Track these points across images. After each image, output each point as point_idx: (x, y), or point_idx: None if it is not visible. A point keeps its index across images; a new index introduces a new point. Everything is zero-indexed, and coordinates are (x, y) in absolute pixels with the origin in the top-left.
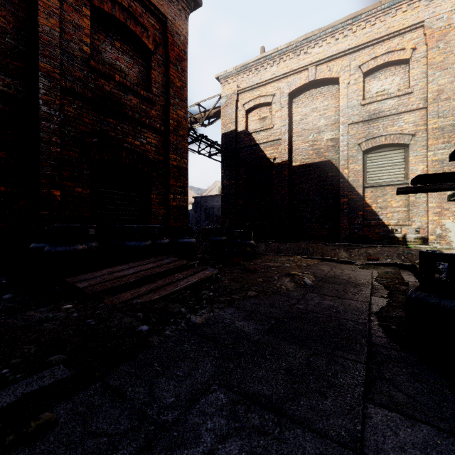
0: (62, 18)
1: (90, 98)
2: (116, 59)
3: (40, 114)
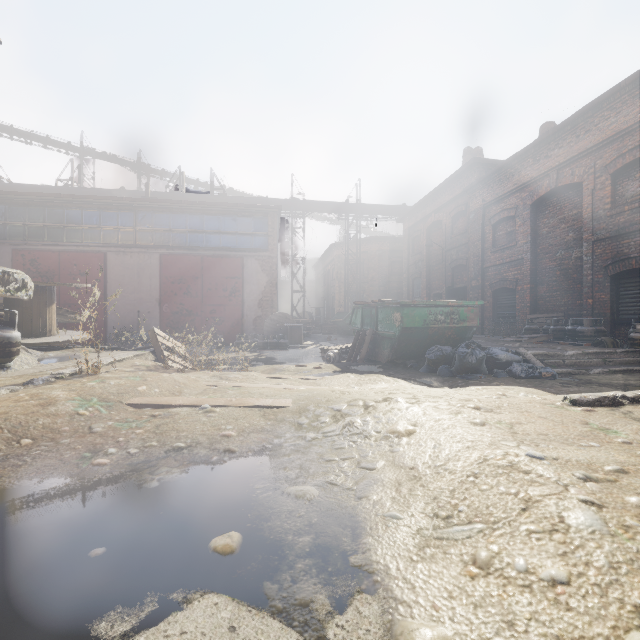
0: (594, 201)
1: (608, 237)
2: (637, 187)
3: (583, 262)
